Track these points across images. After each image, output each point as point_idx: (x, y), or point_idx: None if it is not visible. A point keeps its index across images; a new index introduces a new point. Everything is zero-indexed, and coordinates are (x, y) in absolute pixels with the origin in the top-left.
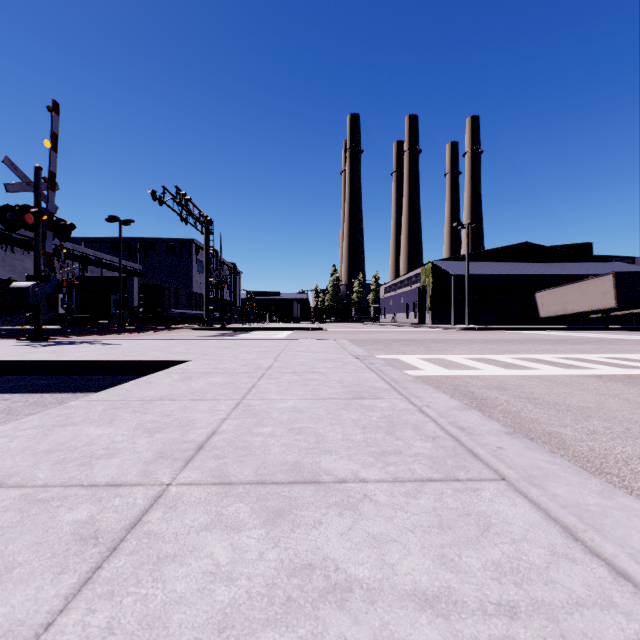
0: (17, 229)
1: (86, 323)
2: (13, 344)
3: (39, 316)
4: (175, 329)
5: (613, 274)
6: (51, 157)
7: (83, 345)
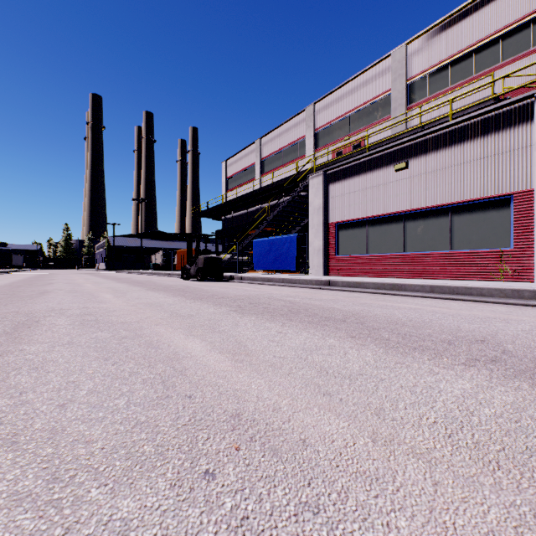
0: None
1: None
2: None
3: None
4: None
5: (163, 250)
6: None
7: None
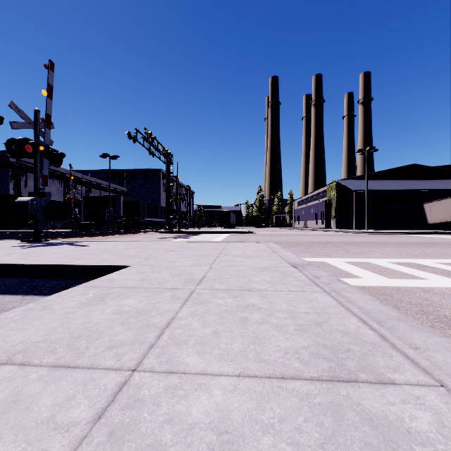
0: (21, 157)
1: (88, 228)
2: (12, 245)
3: (37, 223)
4: (145, 232)
5: None
6: (47, 103)
7: (61, 246)
